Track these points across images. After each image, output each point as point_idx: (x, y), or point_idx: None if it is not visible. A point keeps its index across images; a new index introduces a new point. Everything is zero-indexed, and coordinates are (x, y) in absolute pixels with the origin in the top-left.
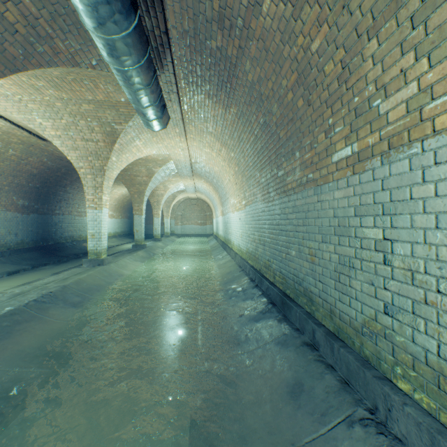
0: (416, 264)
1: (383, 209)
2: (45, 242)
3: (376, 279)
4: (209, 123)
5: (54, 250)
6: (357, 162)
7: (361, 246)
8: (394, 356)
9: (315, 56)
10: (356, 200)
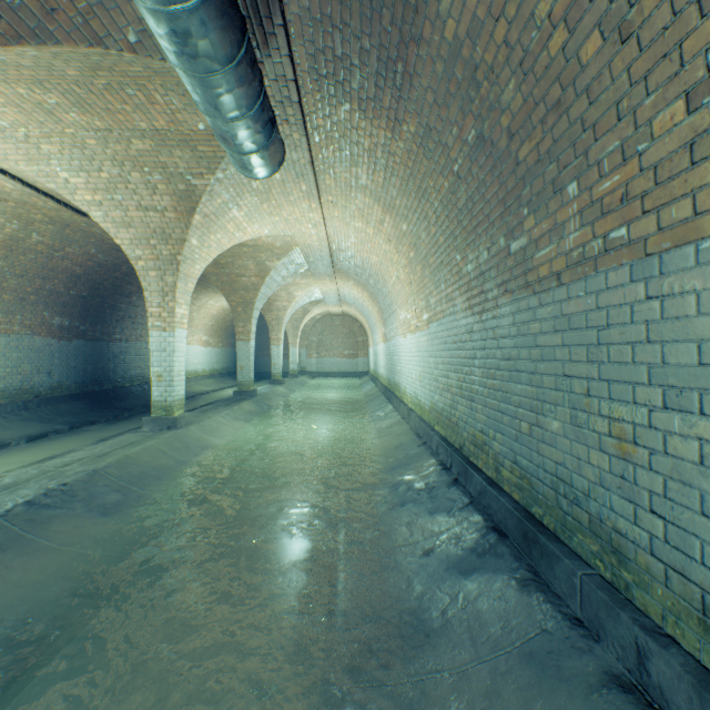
0: None
1: None
2: (98, 386)
3: None
4: (360, 168)
5: (111, 398)
6: None
7: None
8: None
9: None
10: None
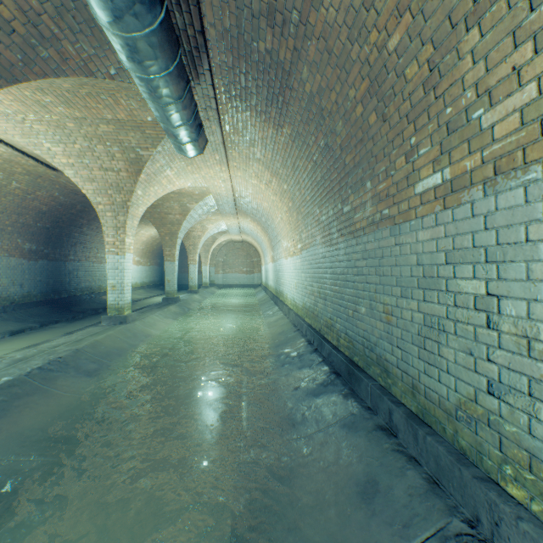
0: (535, 329)
1: (487, 254)
2: (57, 295)
3: (476, 347)
4: (256, 148)
5: (67, 304)
6: (450, 193)
7: (455, 304)
8: (502, 451)
9: (393, 56)
10: (448, 243)
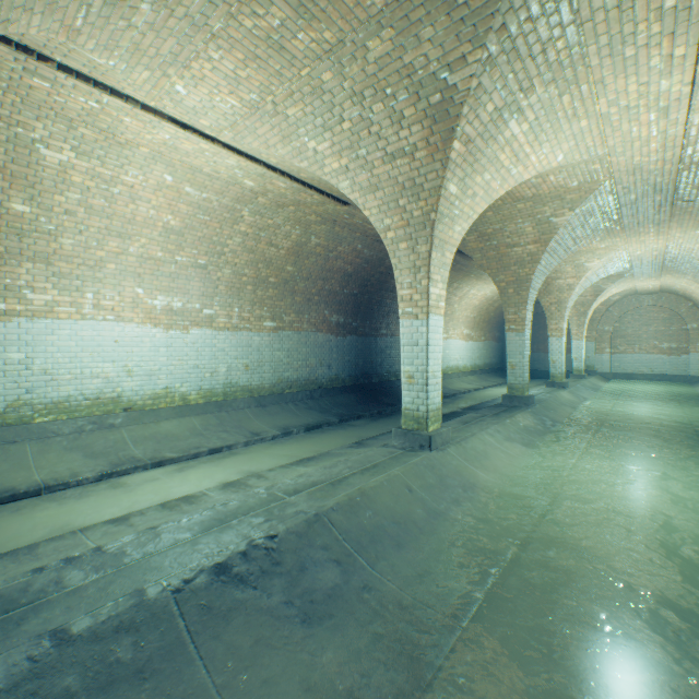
0: None
1: None
2: (366, 379)
3: None
4: None
5: (377, 392)
6: None
7: None
8: None
9: None
10: None
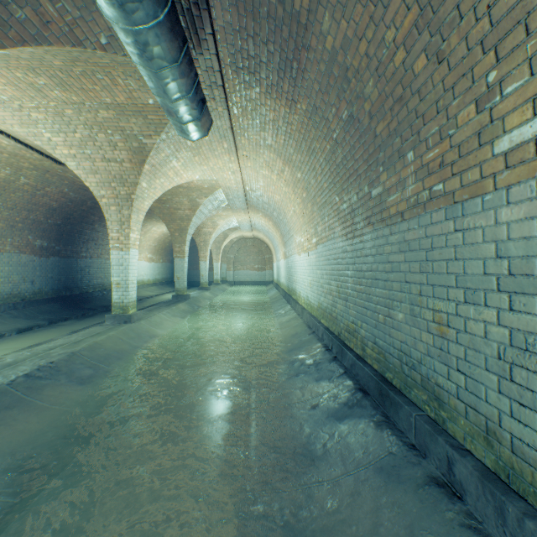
0: None
1: None
2: (69, 291)
3: None
4: (267, 132)
5: (79, 301)
6: None
7: None
8: None
9: None
10: None
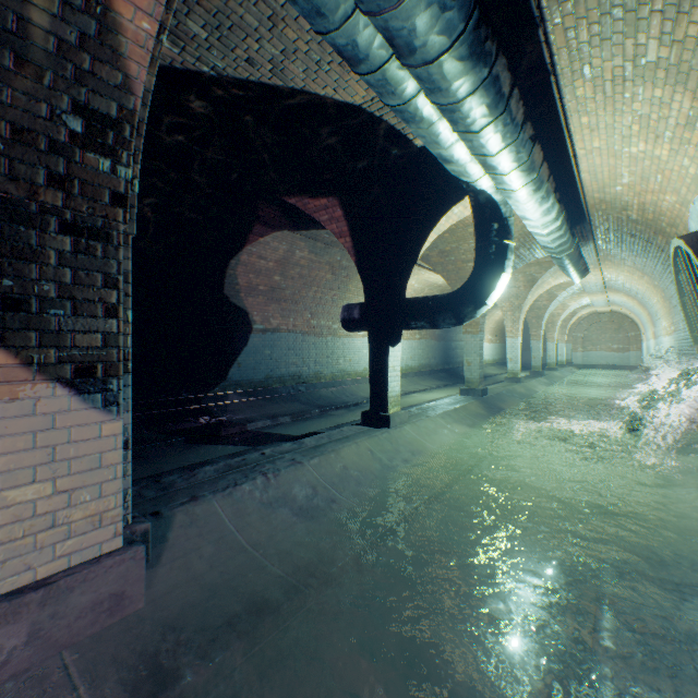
0: None
1: None
2: (447, 366)
3: None
4: (626, 262)
5: (453, 373)
6: None
7: None
8: None
9: None
10: None
